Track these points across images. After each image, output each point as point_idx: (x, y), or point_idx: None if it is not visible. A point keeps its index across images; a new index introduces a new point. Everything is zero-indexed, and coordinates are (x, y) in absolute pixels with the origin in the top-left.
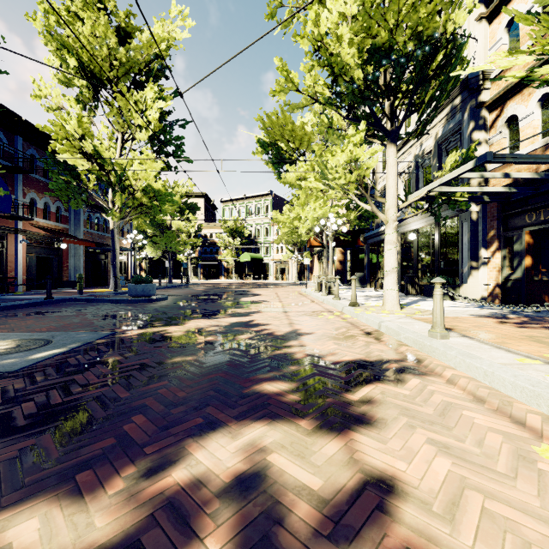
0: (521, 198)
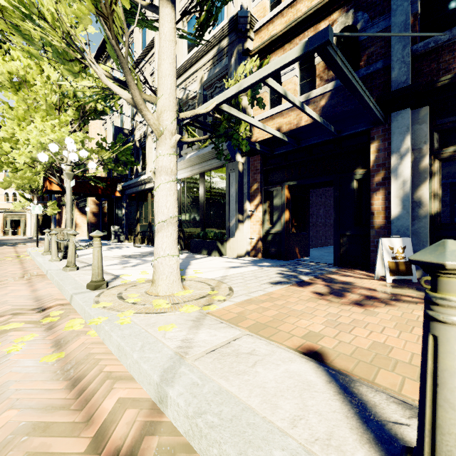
0: (282, 153)
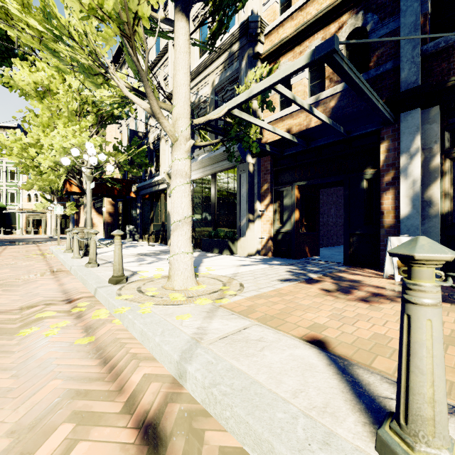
0: (292, 154)
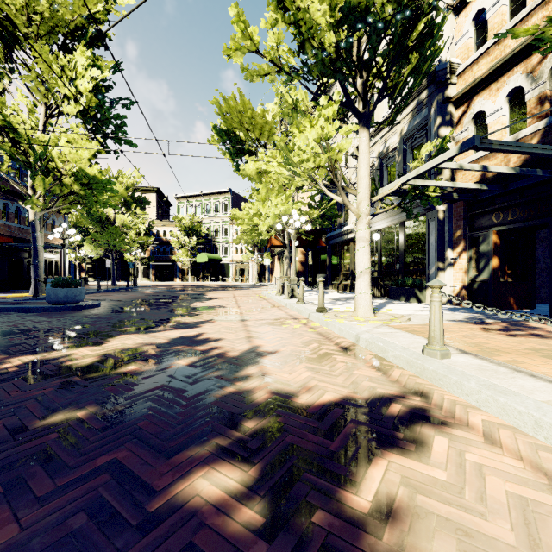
0: (489, 197)
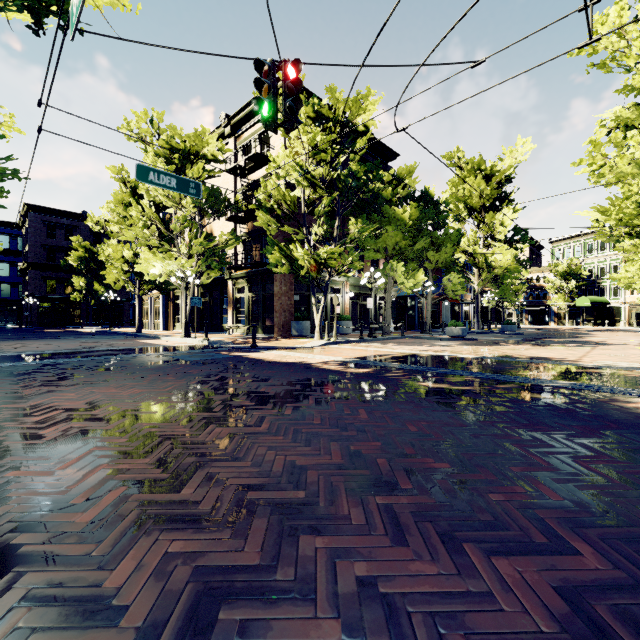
0: None
